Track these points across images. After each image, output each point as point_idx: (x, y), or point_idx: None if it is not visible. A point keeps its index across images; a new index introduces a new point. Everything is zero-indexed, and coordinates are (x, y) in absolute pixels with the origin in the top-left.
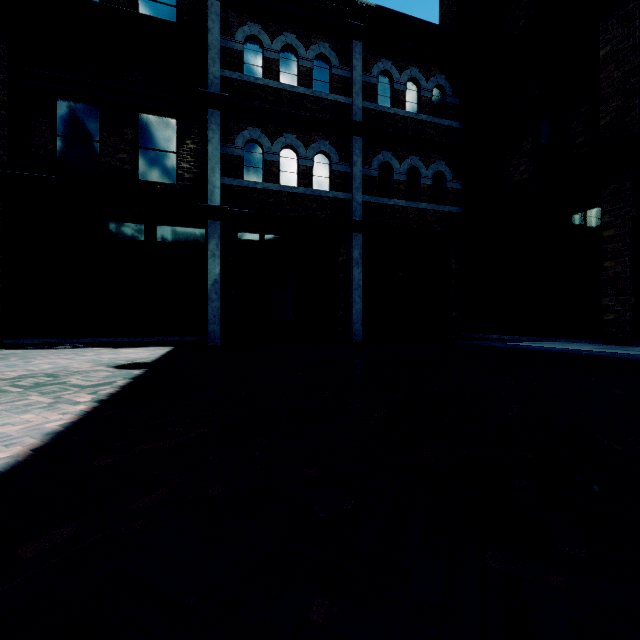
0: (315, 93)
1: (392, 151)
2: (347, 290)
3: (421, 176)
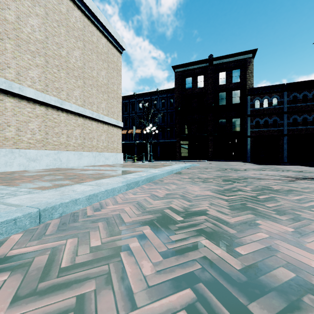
0: (273, 107)
1: (297, 115)
2: (282, 150)
3: (307, 119)
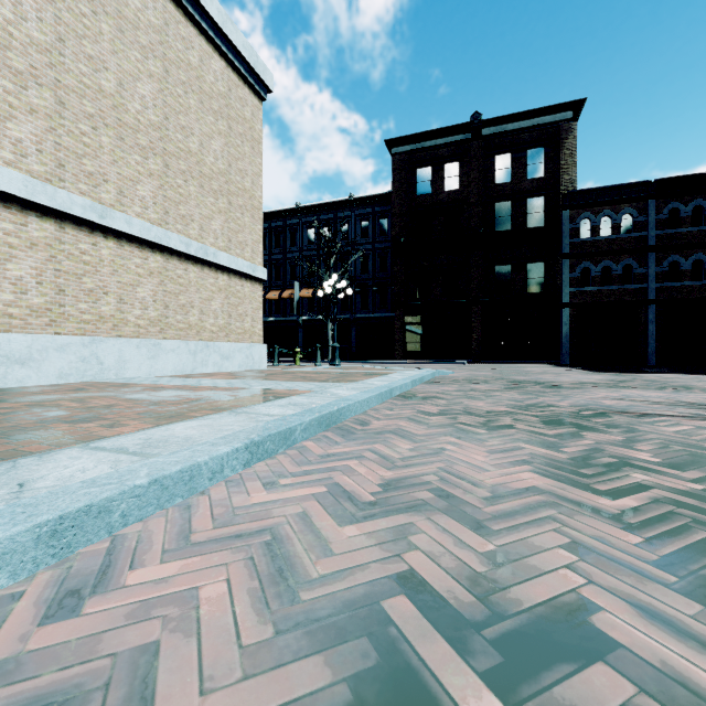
0: (622, 236)
1: (679, 254)
2: (644, 337)
3: (704, 264)
